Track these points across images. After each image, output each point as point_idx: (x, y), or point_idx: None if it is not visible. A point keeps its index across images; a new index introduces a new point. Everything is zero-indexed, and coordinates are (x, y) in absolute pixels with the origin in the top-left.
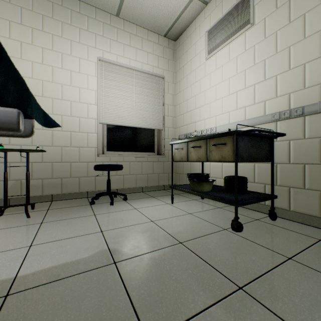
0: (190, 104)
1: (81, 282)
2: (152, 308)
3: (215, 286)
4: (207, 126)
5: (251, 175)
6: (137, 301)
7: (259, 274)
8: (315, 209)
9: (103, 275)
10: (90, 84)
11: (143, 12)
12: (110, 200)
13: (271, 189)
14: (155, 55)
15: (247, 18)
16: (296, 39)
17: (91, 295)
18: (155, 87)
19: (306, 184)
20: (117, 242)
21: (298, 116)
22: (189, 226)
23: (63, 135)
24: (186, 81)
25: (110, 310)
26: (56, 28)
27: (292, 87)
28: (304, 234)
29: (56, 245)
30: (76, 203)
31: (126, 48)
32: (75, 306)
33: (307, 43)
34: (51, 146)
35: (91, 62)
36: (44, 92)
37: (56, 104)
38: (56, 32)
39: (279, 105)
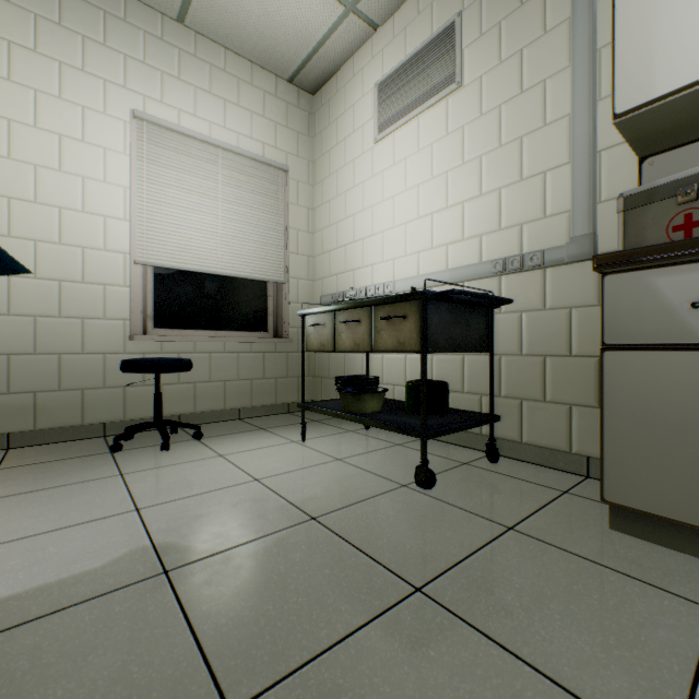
0: (344, 232)
1: (83, 620)
2: (242, 650)
3: (373, 592)
4: (377, 279)
5: (457, 379)
6: (211, 641)
7: (455, 561)
8: (561, 439)
9: (136, 600)
10: (112, 170)
11: (241, 22)
12: (161, 441)
13: (489, 405)
14: (269, 121)
15: (450, 71)
16: (531, 125)
17: (105, 643)
18: (268, 189)
19: (547, 393)
20: (173, 529)
21: (534, 267)
22: (334, 484)
23: (39, 289)
24: (335, 181)
25: (149, 666)
26: (21, 29)
27: (525, 213)
28: (541, 485)
29: (19, 549)
30: (74, 450)
31: (202, 97)
32: (67, 670)
33: (548, 135)
34: (6, 314)
35: (114, 121)
36: None
37: (21, 213)
38: (20, 38)
39: (505, 244)
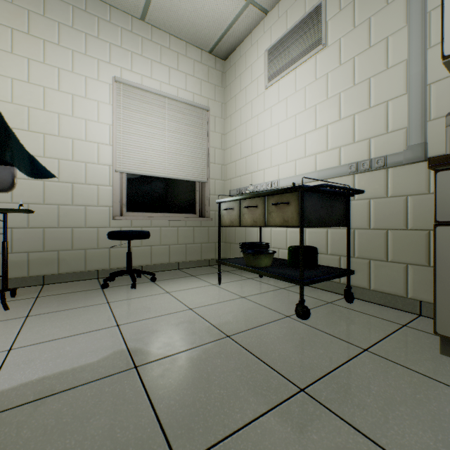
0: (245, 148)
1: (86, 395)
2: (185, 423)
3: (271, 390)
4: (267, 179)
5: (323, 245)
6: (165, 416)
7: (326, 371)
8: (400, 287)
9: (118, 385)
10: (102, 114)
11: (180, 17)
12: (131, 282)
13: (346, 263)
14: (197, 79)
15: (317, 37)
16: (377, 69)
17: (100, 412)
18: (196, 122)
19: (389, 255)
20: (139, 339)
21: (379, 168)
22: (241, 314)
23: (61, 188)
24: (239, 115)
25: (127, 429)
26: (50, 32)
27: (372, 130)
28: (386, 320)
29: (49, 347)
30: (81, 287)
31: (155, 66)
32: (77, 428)
33: (390, 75)
34: (42, 203)
35: (103, 84)
36: (31, 124)
37: (50, 143)
38: (50, 37)
39: (357, 153)
